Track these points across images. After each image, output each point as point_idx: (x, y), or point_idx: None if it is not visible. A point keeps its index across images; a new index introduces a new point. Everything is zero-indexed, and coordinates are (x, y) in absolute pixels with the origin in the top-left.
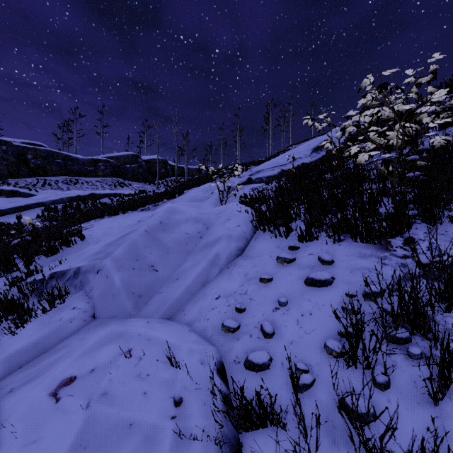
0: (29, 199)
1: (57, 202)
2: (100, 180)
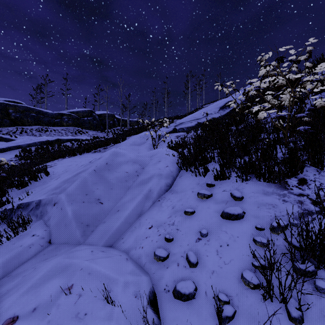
0: (10, 143)
1: (31, 145)
2: (65, 128)
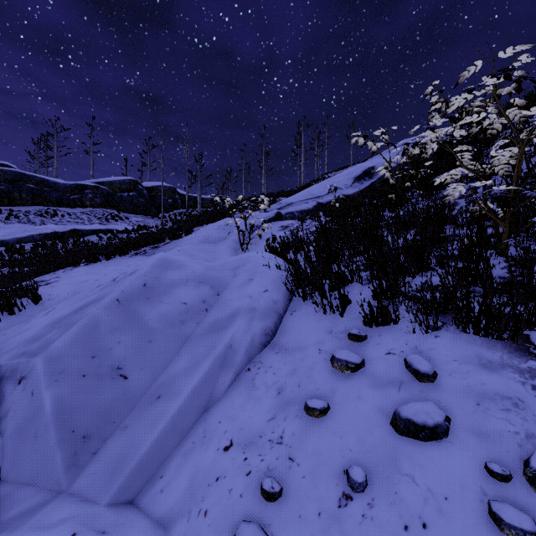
0: None
1: (25, 240)
2: (88, 211)
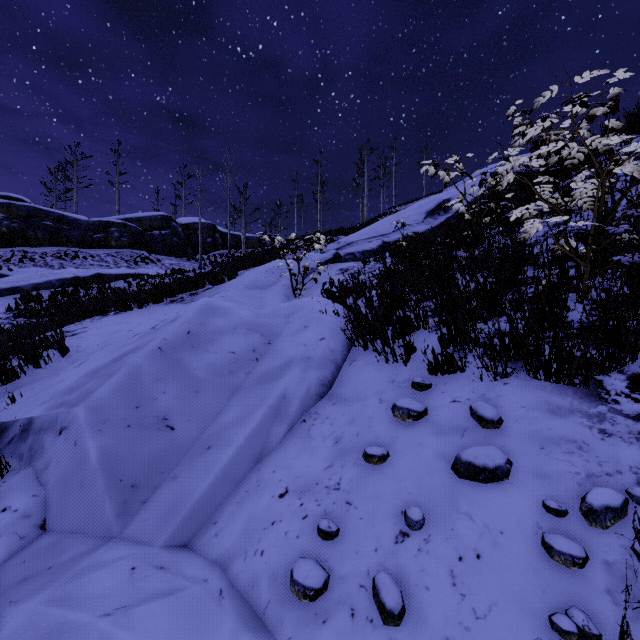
0: None
1: (42, 286)
2: (113, 253)
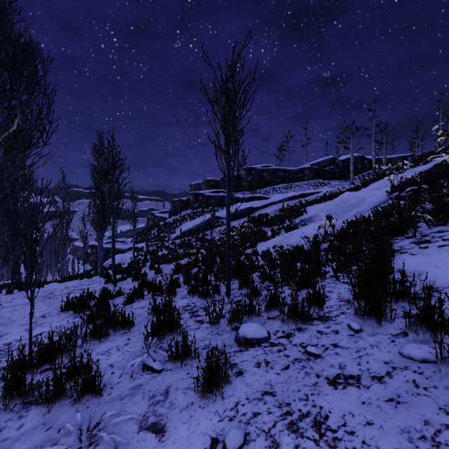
0: (268, 201)
1: (282, 201)
2: (306, 183)
